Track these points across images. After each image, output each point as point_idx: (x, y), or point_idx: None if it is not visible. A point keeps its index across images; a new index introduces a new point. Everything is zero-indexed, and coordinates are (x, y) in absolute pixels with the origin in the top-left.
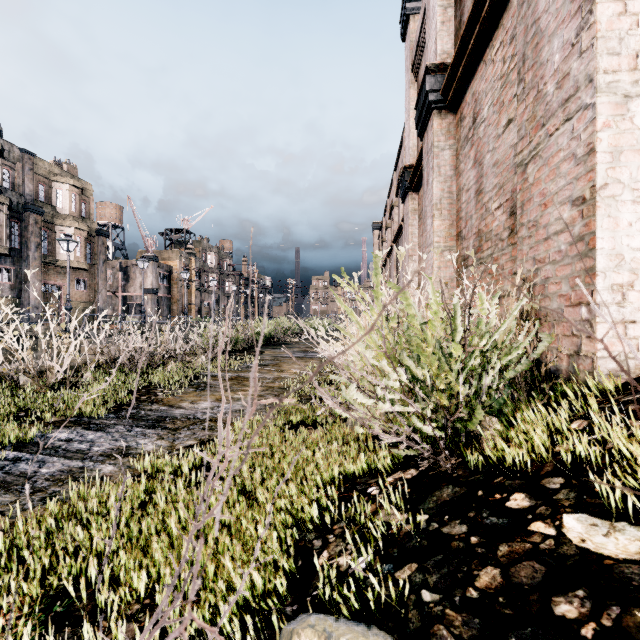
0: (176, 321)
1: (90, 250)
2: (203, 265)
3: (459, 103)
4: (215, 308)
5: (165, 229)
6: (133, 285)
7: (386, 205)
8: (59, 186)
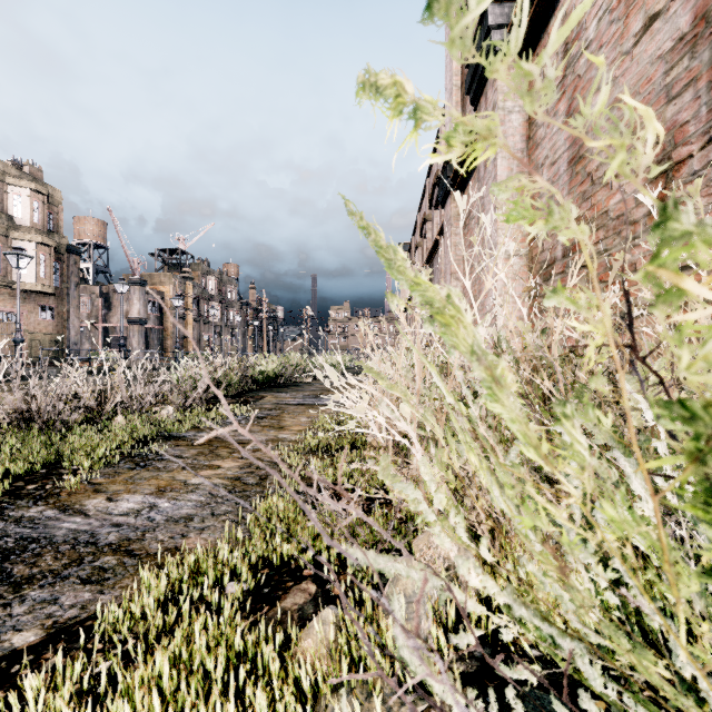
0: (165, 357)
1: (59, 271)
2: (202, 292)
3: (535, 43)
4: (217, 342)
5: (156, 249)
6: (116, 314)
7: (416, 221)
8: (17, 191)
